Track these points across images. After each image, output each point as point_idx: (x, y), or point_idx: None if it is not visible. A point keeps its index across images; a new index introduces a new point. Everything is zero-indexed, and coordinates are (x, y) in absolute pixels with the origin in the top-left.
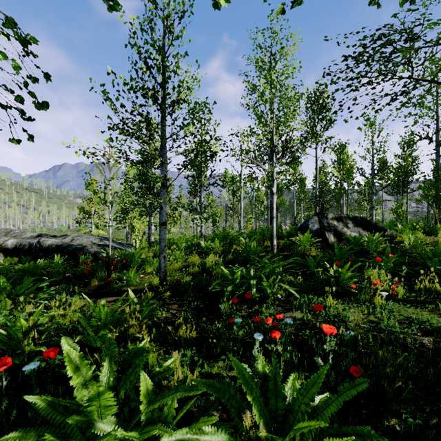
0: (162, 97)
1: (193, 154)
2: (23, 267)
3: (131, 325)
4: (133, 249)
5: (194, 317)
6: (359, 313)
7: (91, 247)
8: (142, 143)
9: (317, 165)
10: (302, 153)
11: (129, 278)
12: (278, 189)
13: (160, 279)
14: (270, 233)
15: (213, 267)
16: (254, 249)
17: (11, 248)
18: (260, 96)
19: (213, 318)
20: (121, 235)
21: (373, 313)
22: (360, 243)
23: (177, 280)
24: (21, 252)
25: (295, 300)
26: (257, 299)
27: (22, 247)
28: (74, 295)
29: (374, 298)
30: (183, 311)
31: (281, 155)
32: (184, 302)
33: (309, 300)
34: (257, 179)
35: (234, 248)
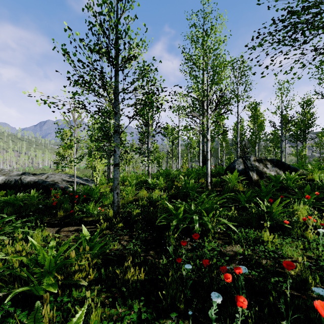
0: (115, 56)
1: (142, 104)
2: (5, 199)
3: (78, 270)
4: (93, 185)
5: (143, 249)
6: (299, 250)
7: (62, 183)
8: (98, 96)
9: (238, 118)
10: (228, 109)
11: (88, 210)
12: (211, 137)
13: (114, 212)
14: (204, 172)
15: (159, 202)
16: (192, 186)
17: (1, 183)
18: (194, 64)
19: (159, 251)
20: (89, 173)
21: (308, 248)
22: (280, 181)
23: (128, 212)
24: (9, 186)
25: (233, 233)
26: (199, 233)
27: (9, 183)
28: (36, 228)
29: (306, 232)
30: (133, 242)
31: (215, 108)
32: (134, 233)
33: (245, 233)
34: (194, 128)
35: (175, 184)
